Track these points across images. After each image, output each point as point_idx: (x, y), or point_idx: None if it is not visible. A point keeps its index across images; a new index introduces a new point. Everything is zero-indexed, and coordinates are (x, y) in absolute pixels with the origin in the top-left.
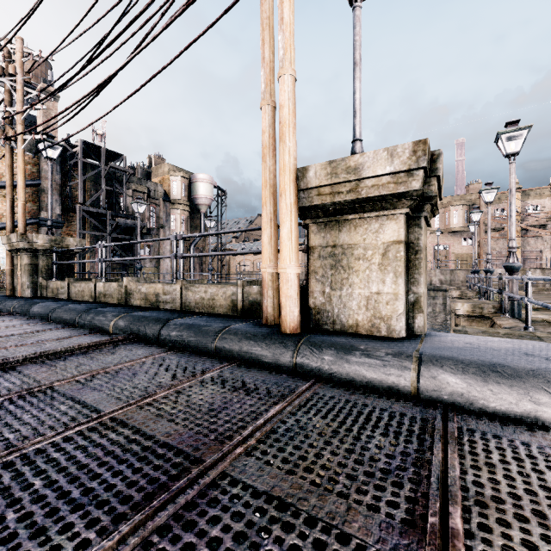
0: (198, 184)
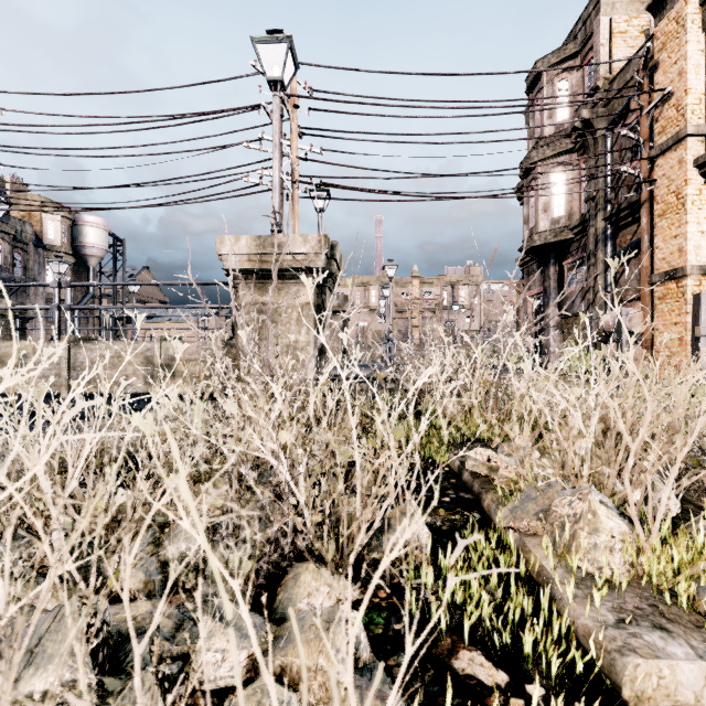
0: (87, 229)
